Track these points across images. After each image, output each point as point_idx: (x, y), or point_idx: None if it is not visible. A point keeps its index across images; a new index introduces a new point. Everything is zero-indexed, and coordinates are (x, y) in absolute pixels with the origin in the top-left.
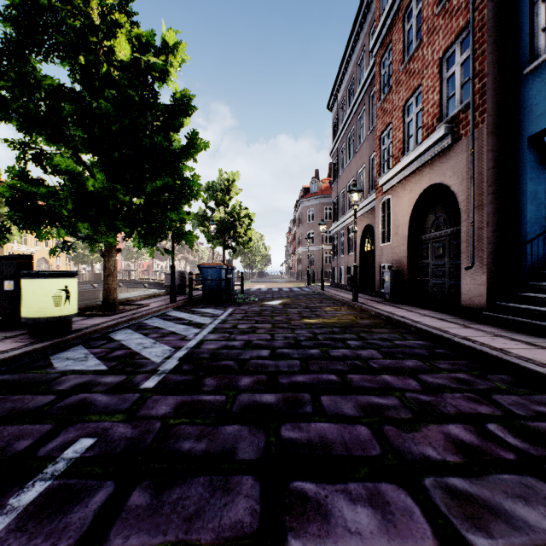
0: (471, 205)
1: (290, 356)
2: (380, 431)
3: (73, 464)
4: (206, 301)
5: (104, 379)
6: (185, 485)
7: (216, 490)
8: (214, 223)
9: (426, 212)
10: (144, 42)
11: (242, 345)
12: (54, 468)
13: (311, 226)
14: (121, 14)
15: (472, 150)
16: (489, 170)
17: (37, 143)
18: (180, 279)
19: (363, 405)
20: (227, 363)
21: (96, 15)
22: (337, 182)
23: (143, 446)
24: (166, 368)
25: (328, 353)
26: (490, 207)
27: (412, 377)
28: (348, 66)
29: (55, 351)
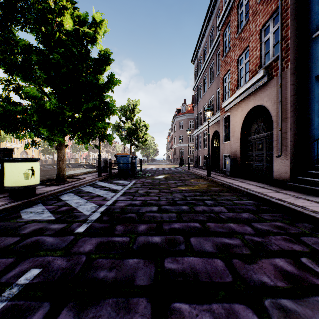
0: (280, 118)
1: (170, 210)
2: (230, 263)
3: (23, 288)
4: (120, 176)
5: (52, 226)
6: (99, 305)
7: (120, 310)
8: (124, 129)
9: (251, 122)
10: (82, 19)
11: (140, 204)
12: (10, 292)
13: (182, 132)
14: (67, 3)
15: (280, 84)
16: (291, 96)
17: (16, 80)
18: (104, 163)
19: (218, 244)
20: (131, 215)
21: (52, 2)
22: (197, 106)
23: (72, 275)
24: (92, 219)
25: (194, 209)
26: (292, 119)
27: (247, 225)
28: (204, 36)
29: (24, 208)
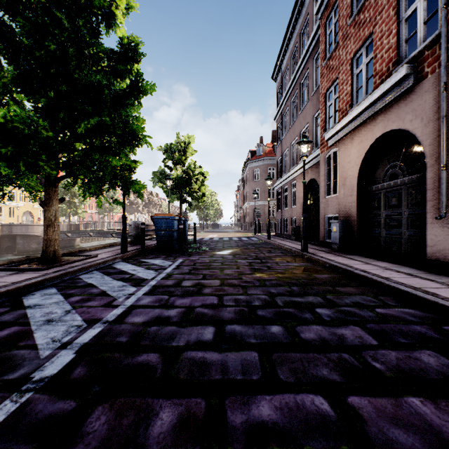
0: (443, 147)
1: (244, 340)
2: None
3: None
4: (159, 251)
5: None
6: None
7: None
8: (170, 178)
9: (378, 161)
10: None
11: (180, 317)
12: None
13: (257, 184)
14: None
15: (444, 85)
16: None
17: None
18: (136, 229)
19: None
20: (148, 358)
21: None
22: (281, 143)
23: None
24: (44, 375)
25: (298, 334)
26: None
27: None
28: (292, 36)
29: None
